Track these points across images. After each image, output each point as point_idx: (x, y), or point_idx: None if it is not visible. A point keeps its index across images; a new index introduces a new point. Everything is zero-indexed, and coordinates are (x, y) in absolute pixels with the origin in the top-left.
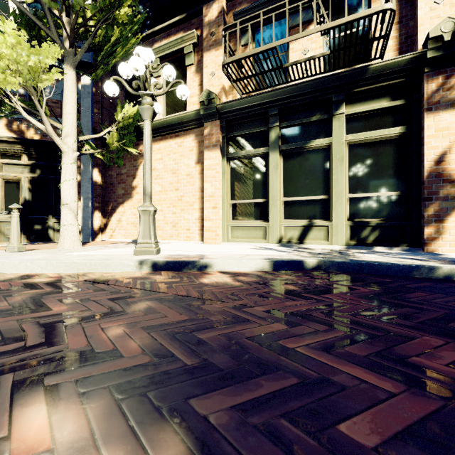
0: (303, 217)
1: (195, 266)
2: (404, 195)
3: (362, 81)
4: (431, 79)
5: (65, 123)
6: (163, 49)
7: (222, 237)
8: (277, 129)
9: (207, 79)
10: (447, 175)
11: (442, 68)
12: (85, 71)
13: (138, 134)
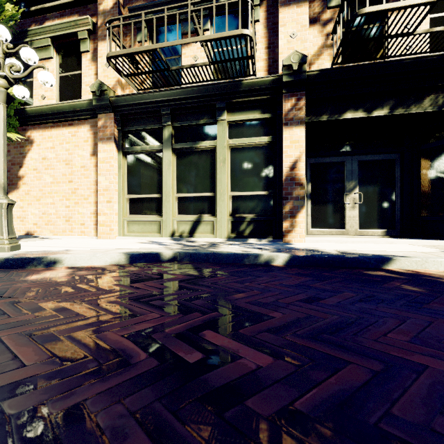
0: (194, 212)
1: (41, 262)
2: (272, 194)
3: (238, 93)
4: (288, 100)
5: None
6: (54, 29)
7: (118, 231)
8: (170, 127)
9: (102, 69)
10: (298, 179)
11: (294, 91)
12: None
13: (25, 118)
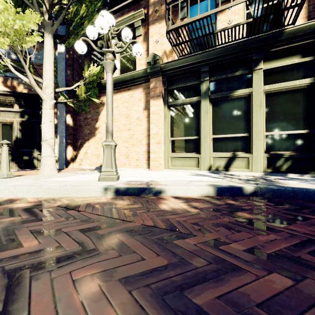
0: (227, 150)
1: (151, 191)
2: (311, 132)
3: (278, 42)
4: None
5: (45, 78)
6: (118, 24)
7: (164, 165)
8: (207, 82)
9: (152, 45)
10: None
11: None
12: (61, 42)
13: (100, 88)
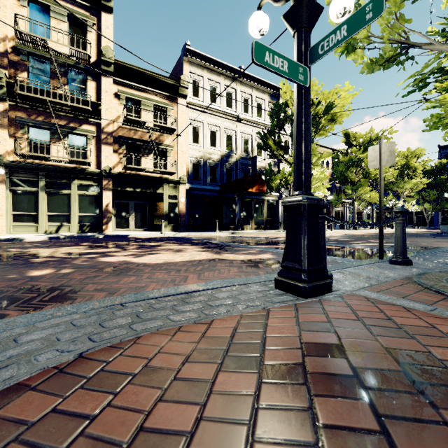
0: (58, 222)
1: (18, 240)
2: (98, 215)
3: (83, 174)
4: (105, 180)
5: None
6: None
7: (7, 231)
8: (44, 181)
9: None
10: (109, 210)
11: (108, 178)
12: None
13: None
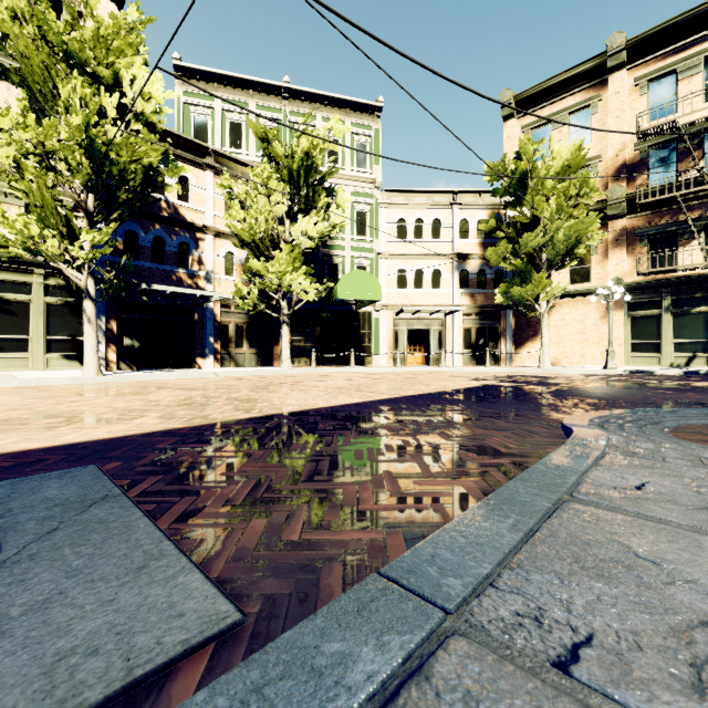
0: (688, 351)
1: (648, 372)
2: None
3: None
4: None
5: (543, 306)
6: None
7: (624, 363)
8: (669, 300)
9: (612, 267)
10: None
11: None
12: None
13: None
